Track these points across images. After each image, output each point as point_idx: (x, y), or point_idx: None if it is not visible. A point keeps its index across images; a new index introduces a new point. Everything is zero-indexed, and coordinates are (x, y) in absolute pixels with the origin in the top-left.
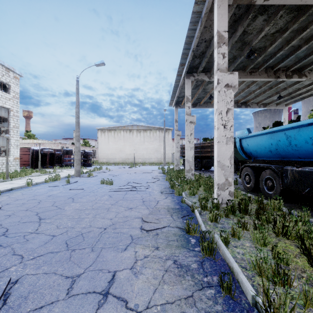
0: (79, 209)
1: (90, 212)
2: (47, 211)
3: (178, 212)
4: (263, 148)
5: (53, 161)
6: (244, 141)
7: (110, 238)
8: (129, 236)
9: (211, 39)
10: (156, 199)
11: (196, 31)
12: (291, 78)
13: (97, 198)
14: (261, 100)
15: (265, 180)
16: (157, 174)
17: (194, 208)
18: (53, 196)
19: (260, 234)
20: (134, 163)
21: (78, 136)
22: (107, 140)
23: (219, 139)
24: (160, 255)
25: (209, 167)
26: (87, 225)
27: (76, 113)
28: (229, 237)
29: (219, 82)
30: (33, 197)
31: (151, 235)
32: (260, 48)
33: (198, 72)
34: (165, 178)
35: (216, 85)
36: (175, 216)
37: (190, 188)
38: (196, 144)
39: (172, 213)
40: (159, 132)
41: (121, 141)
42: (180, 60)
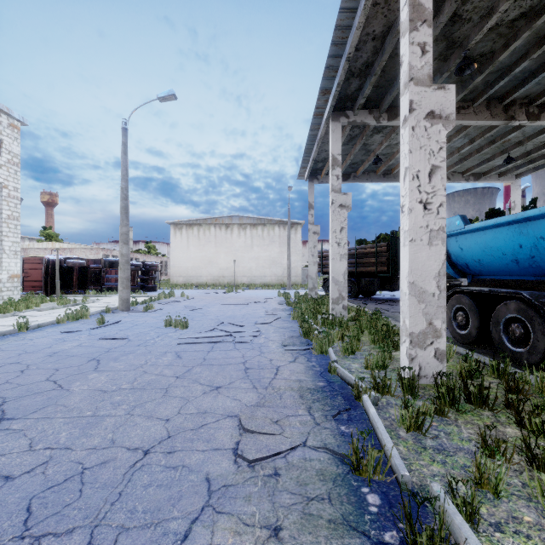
0: (102, 390)
1: (123, 399)
2: (28, 394)
3: (324, 402)
4: (498, 256)
5: (85, 281)
6: (452, 240)
7: (151, 488)
8: (204, 481)
9: (385, 33)
10: (274, 363)
11: (357, 12)
12: (537, 119)
13: (148, 361)
14: (470, 167)
15: (504, 323)
16: (276, 306)
17: (359, 388)
18: (59, 355)
19: None
20: (234, 285)
21: (125, 234)
22: (185, 243)
23: (413, 233)
24: None
25: (371, 291)
26: (105, 439)
27: (121, 191)
28: (477, 499)
29: (413, 108)
30: (17, 358)
31: (261, 477)
32: (482, 55)
33: (356, 108)
34: (290, 315)
35: (407, 114)
36: (319, 411)
37: (344, 337)
38: (349, 250)
39: (310, 404)
40: (280, 228)
41: (210, 244)
42: (322, 82)
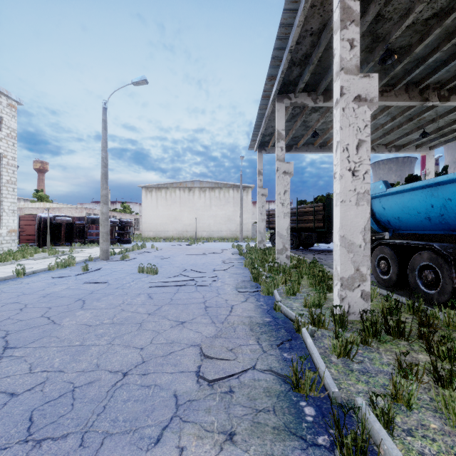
0: (87, 324)
1: (105, 331)
2: (27, 328)
3: (270, 334)
4: (414, 214)
5: (71, 235)
6: (376, 201)
7: (129, 402)
8: (172, 396)
9: (321, 30)
10: (229, 302)
11: (298, 13)
12: (447, 101)
13: (125, 301)
14: (392, 140)
15: (419, 270)
16: (231, 256)
17: (299, 323)
18: (51, 296)
19: None
20: (195, 238)
21: (105, 196)
22: (155, 204)
23: (343, 195)
24: None
25: (310, 244)
26: (91, 364)
27: (101, 160)
28: (393, 410)
29: (343, 93)
30: (17, 299)
31: (219, 394)
32: (401, 47)
33: (297, 91)
34: (242, 263)
35: (339, 98)
36: (265, 341)
37: (287, 281)
38: (291, 209)
39: (259, 335)
40: (233, 191)
41: (175, 204)
42: (268, 70)
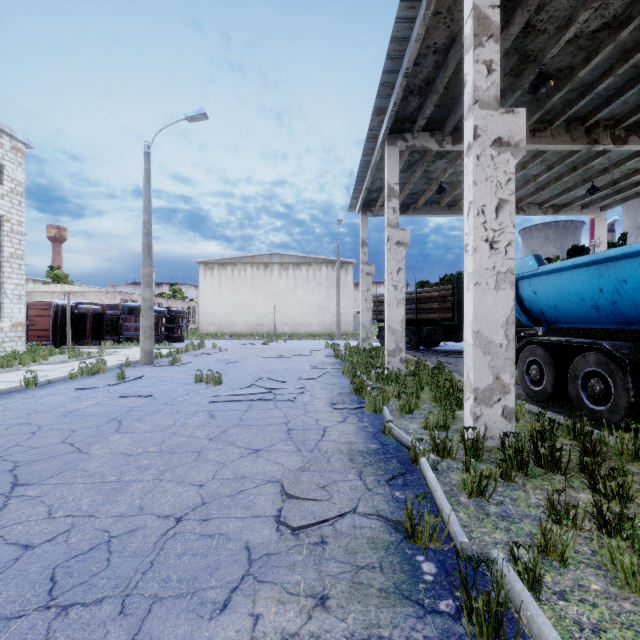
0: (126, 453)
1: (150, 463)
2: (43, 458)
3: (376, 465)
4: (576, 301)
5: (100, 330)
6: (525, 283)
7: (186, 557)
8: (243, 549)
9: (448, 46)
10: (321, 423)
11: (416, 22)
12: (624, 144)
13: (177, 421)
14: (549, 198)
15: (583, 378)
16: (323, 360)
17: (417, 451)
18: (75, 414)
19: (637, 557)
20: (274, 334)
21: (147, 276)
22: (217, 286)
23: (478, 276)
24: (333, 635)
25: (434, 342)
26: (132, 506)
27: (143, 225)
28: (541, 565)
29: (478, 135)
30: (27, 418)
31: (306, 545)
32: (560, 70)
33: (416, 130)
34: (340, 369)
35: (471, 141)
36: (371, 476)
37: (401, 394)
38: (408, 294)
39: (361, 468)
40: (327, 268)
41: (246, 287)
42: (376, 100)
